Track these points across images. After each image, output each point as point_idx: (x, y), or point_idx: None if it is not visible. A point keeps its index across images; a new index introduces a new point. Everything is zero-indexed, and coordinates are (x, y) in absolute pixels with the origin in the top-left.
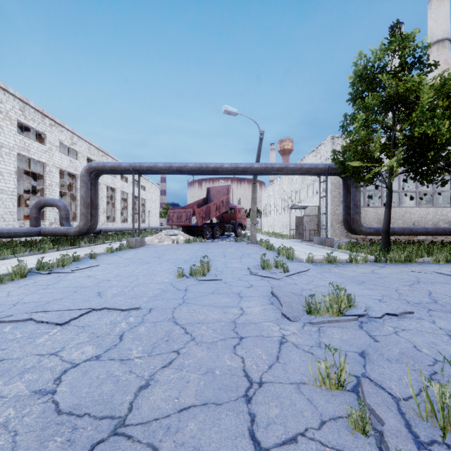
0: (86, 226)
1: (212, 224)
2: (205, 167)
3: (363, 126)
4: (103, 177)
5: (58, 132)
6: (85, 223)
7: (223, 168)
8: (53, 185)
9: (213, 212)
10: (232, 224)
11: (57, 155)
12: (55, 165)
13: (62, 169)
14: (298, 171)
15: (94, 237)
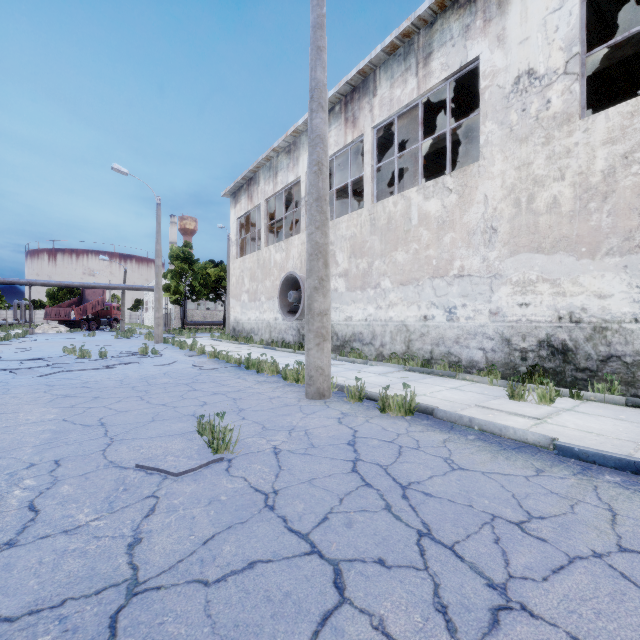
0: None
1: (88, 319)
2: (87, 286)
3: (172, 278)
4: None
5: None
6: None
7: (100, 287)
8: None
9: (89, 310)
10: (108, 319)
11: None
12: None
13: None
14: (150, 290)
15: None
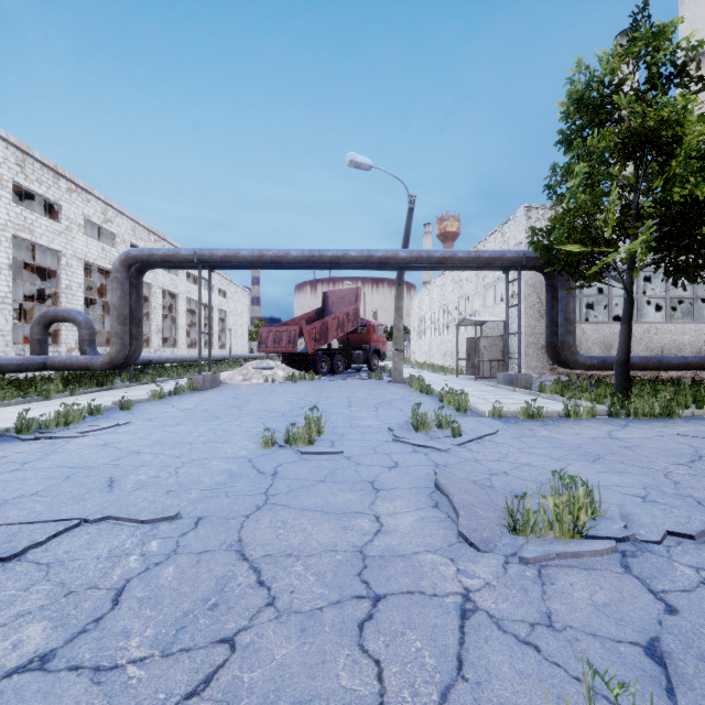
0: (121, 354)
1: (331, 351)
2: (318, 256)
3: (585, 185)
4: (156, 275)
5: (82, 201)
6: (120, 350)
7: (347, 259)
8: (74, 288)
9: (332, 331)
10: (364, 351)
11: (80, 239)
12: (76, 255)
13: (88, 262)
14: (472, 263)
15: (138, 371)
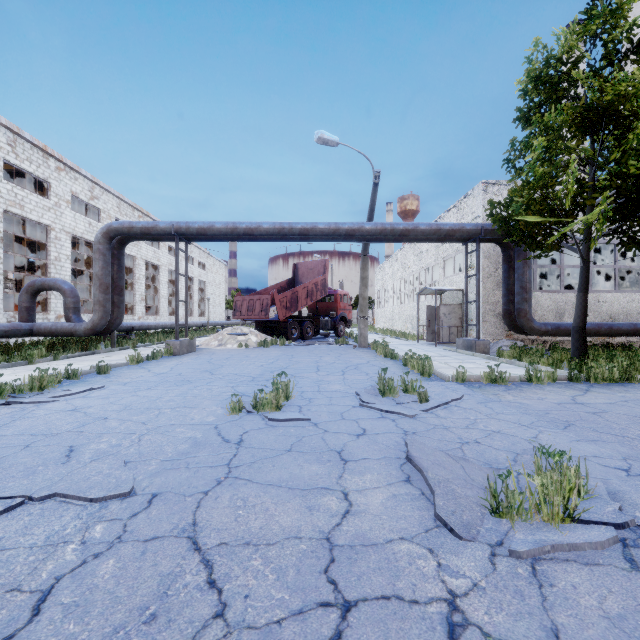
0: (103, 321)
1: (301, 318)
2: (288, 229)
3: (543, 159)
4: (140, 248)
5: (70, 179)
6: (102, 317)
7: (316, 231)
8: (62, 260)
9: (302, 300)
10: (332, 318)
11: (68, 214)
12: (65, 229)
13: (76, 236)
14: (433, 235)
15: (121, 337)
